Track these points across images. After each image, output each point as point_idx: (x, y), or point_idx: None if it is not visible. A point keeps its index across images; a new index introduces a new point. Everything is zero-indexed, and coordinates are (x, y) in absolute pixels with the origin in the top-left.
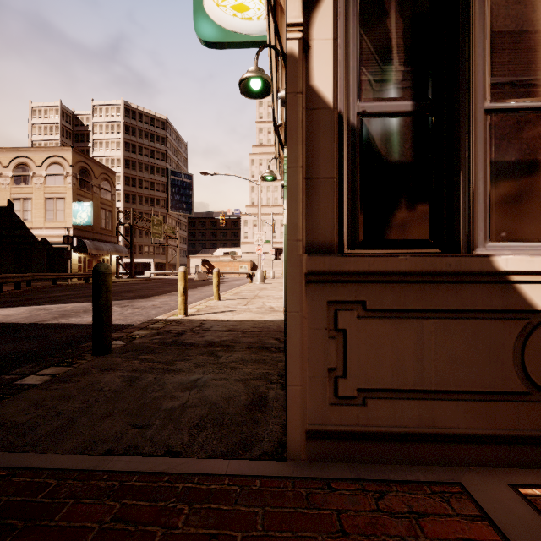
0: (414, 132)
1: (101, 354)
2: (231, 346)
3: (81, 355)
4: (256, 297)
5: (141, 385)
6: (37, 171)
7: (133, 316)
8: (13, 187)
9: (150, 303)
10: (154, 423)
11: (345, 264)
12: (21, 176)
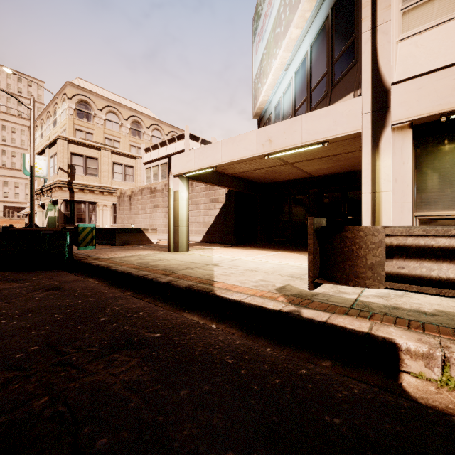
0: (71, 215)
1: None
2: None
3: None
4: None
5: None
6: None
7: None
8: None
9: None
10: None
11: (64, 225)
12: None
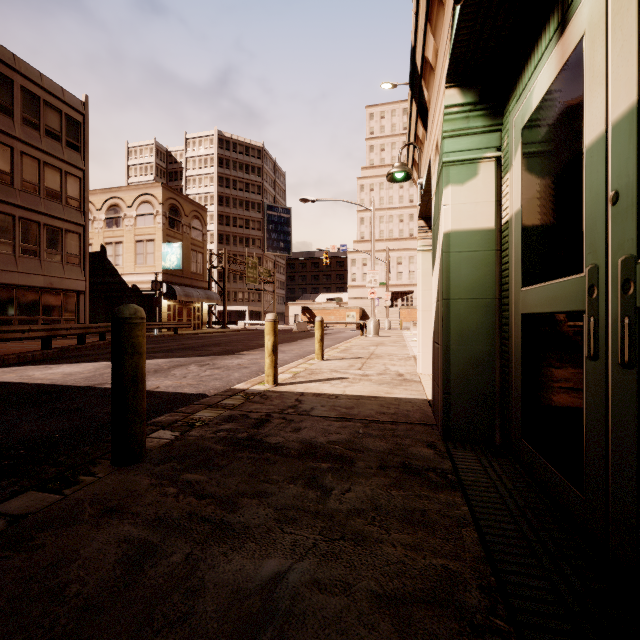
0: None
1: (123, 464)
2: (347, 458)
3: (95, 462)
4: (373, 356)
5: (150, 583)
6: (128, 212)
7: (209, 381)
8: (106, 230)
9: (236, 362)
10: None
11: None
12: (113, 218)
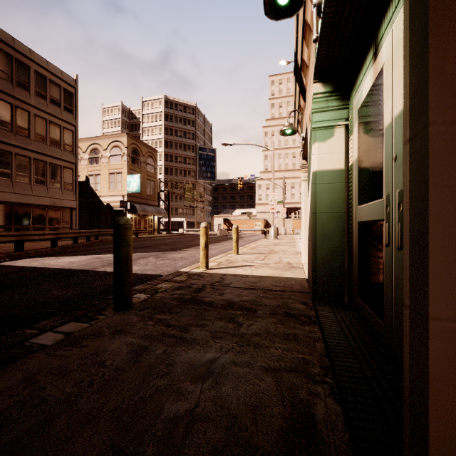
0: None
1: (120, 310)
2: (252, 309)
3: (104, 309)
4: (272, 251)
5: (147, 361)
6: (104, 153)
7: (163, 267)
8: (89, 166)
9: (179, 255)
10: (144, 452)
11: None
12: (94, 158)
